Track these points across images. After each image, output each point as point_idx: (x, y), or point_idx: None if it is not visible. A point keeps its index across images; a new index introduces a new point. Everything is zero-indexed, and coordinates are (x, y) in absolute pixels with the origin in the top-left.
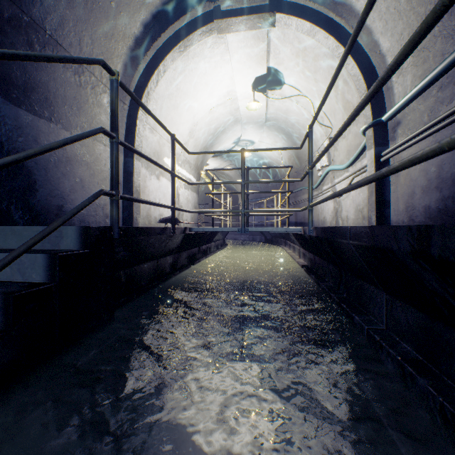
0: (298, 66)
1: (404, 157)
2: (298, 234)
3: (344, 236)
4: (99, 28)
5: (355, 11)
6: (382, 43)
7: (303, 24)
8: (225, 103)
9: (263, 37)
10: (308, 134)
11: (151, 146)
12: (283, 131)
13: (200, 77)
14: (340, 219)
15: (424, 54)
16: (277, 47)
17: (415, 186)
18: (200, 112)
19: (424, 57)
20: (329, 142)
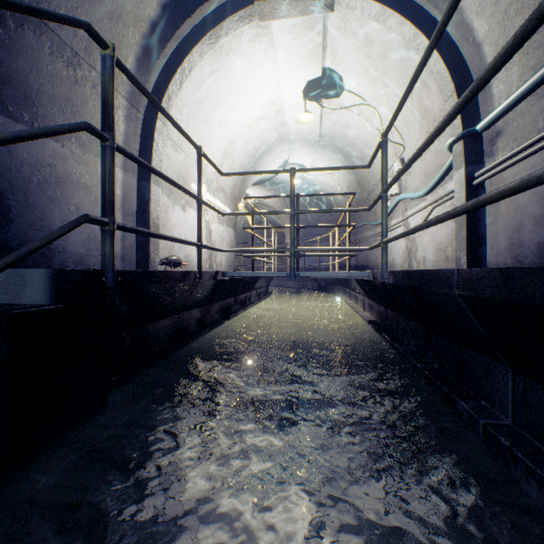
0: (362, 66)
1: (507, 178)
2: (364, 280)
3: (446, 283)
4: (101, 5)
5: None
6: (477, 27)
7: (370, 6)
8: (268, 115)
9: (318, 26)
10: (382, 144)
11: (175, 168)
12: (341, 152)
13: (237, 80)
14: (414, 261)
15: (539, 36)
16: (336, 41)
17: (524, 216)
18: (238, 127)
19: (540, 39)
20: (419, 148)
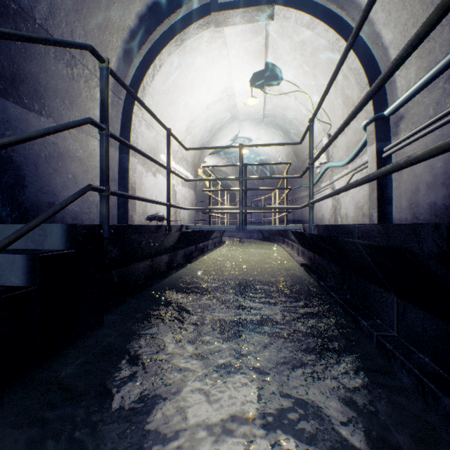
0: (296, 61)
1: (407, 152)
2: (297, 232)
3: (351, 234)
4: (93, 19)
5: (357, 2)
6: (384, 35)
7: (302, 17)
8: (222, 99)
9: (261, 31)
10: (309, 128)
11: (148, 143)
12: (281, 128)
13: (197, 72)
14: (339, 216)
15: (429, 44)
16: (275, 42)
17: (419, 182)
18: (198, 109)
19: (430, 47)
20: (333, 134)
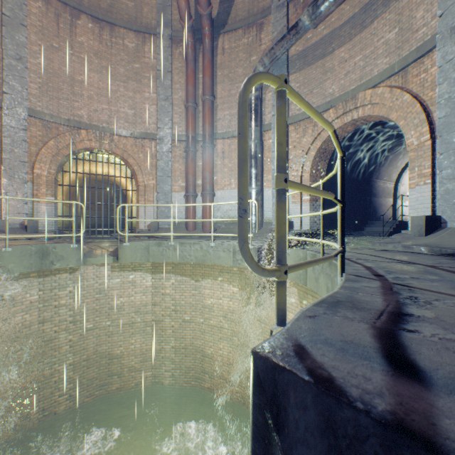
0: None
1: None
2: None
3: None
4: (389, 170)
5: None
6: None
7: None
8: None
9: None
10: None
11: (401, 191)
12: None
13: None
14: None
15: None
16: None
17: None
18: None
19: None
20: None
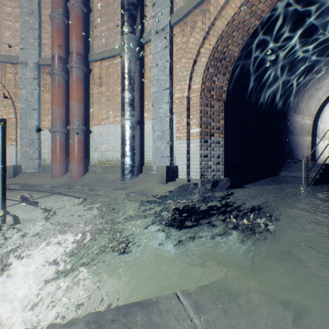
0: None
1: None
2: None
3: None
4: (308, 103)
5: None
6: None
7: None
8: None
9: None
10: None
11: (320, 129)
12: None
13: None
14: None
15: None
16: None
17: None
18: None
19: None
20: None
